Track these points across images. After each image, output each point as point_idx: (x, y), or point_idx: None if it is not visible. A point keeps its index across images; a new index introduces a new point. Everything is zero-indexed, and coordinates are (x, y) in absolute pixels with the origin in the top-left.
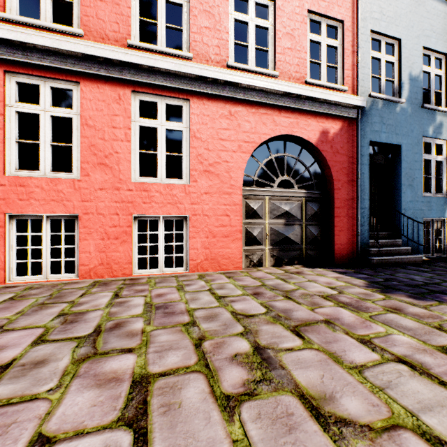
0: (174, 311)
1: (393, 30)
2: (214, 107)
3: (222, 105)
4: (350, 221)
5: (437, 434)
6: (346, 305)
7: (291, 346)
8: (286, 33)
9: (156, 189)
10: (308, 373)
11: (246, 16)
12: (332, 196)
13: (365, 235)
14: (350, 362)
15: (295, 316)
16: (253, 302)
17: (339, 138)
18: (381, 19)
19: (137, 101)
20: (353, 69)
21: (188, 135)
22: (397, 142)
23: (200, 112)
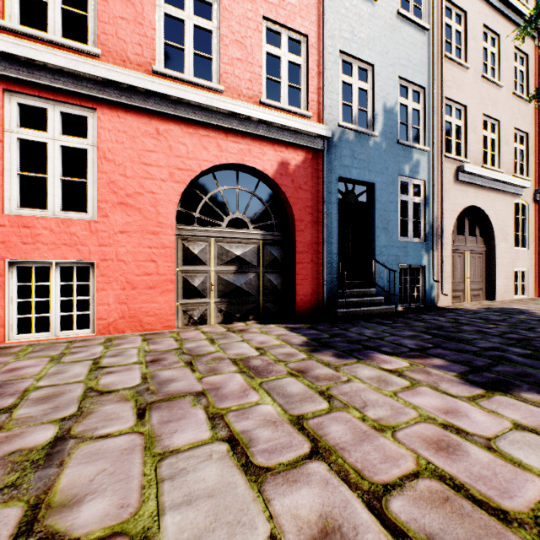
0: (4, 392)
1: (366, 54)
2: (133, 121)
3: (146, 121)
4: (316, 268)
5: (159, 537)
6: (250, 370)
7: (112, 431)
8: (235, 40)
9: (43, 225)
10: (87, 469)
11: (182, 12)
12: (294, 239)
13: (334, 284)
14: (163, 447)
15: (167, 389)
16: (136, 373)
17: (302, 171)
18: (352, 40)
19: (15, 104)
20: (319, 93)
21: (96, 155)
22: (371, 179)
23: (114, 126)
